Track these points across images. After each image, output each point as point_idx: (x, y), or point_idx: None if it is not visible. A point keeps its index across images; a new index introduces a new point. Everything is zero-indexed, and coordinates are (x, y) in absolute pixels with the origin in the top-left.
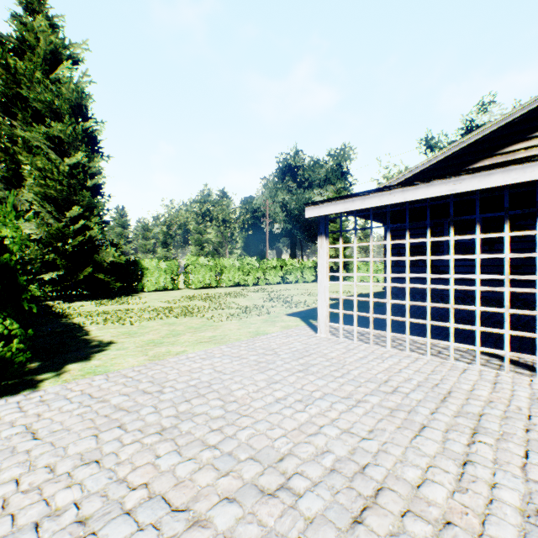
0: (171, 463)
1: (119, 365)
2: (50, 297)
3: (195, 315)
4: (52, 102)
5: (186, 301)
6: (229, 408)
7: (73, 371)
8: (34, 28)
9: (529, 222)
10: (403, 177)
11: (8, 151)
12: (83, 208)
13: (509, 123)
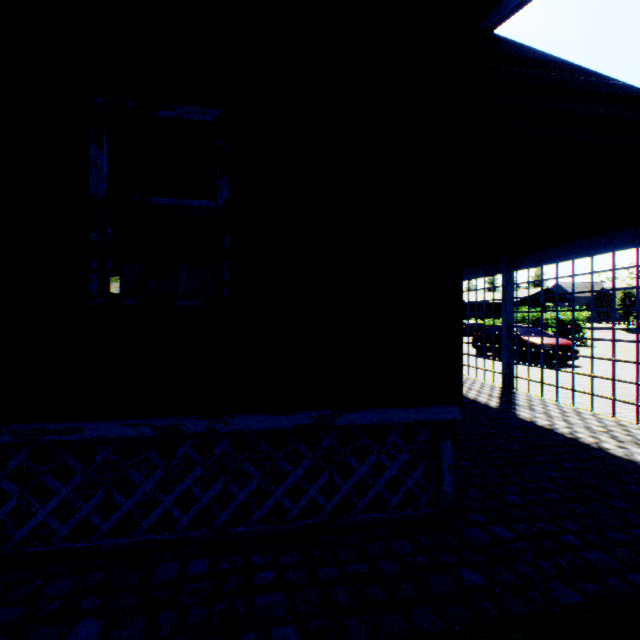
0: None
1: None
2: None
3: None
4: None
5: None
6: None
7: None
8: None
9: None
10: None
11: None
12: None
13: None
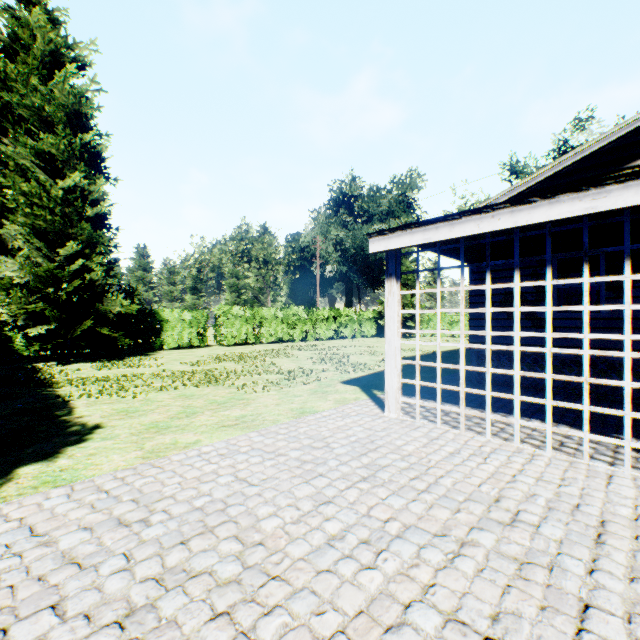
0: None
1: (96, 467)
2: (42, 356)
3: (222, 383)
4: (42, 108)
5: (213, 362)
6: (249, 561)
7: (23, 480)
8: (29, 23)
9: None
10: (496, 201)
11: None
12: (82, 244)
13: None
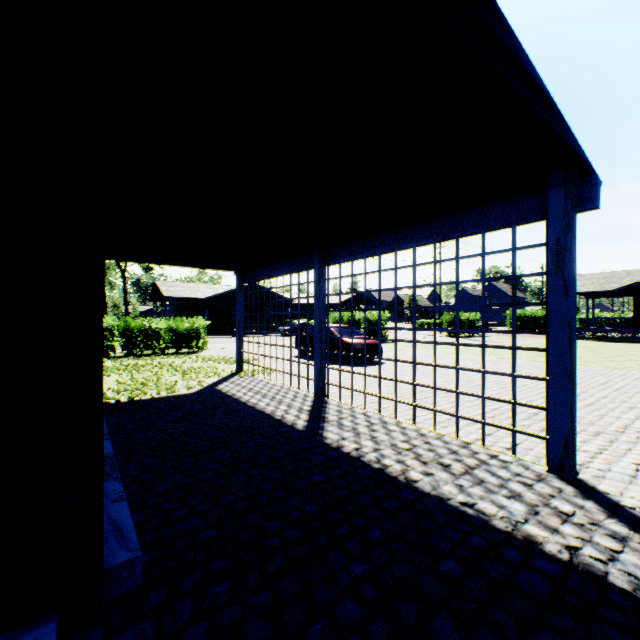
0: None
1: None
2: None
3: None
4: None
5: None
6: None
7: None
8: None
9: None
10: None
11: None
12: None
13: None
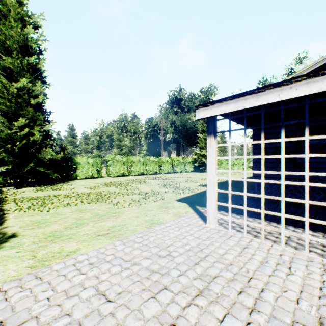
0: None
1: None
2: (8, 183)
3: (105, 201)
4: (5, 42)
5: (103, 187)
6: None
7: None
8: (6, 3)
9: None
10: None
11: None
12: (29, 120)
13: None
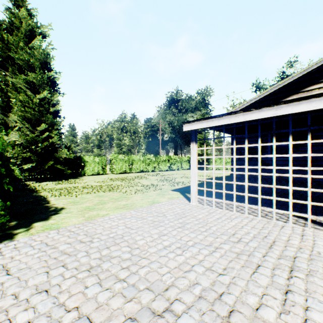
0: (94, 292)
1: (66, 223)
2: (28, 179)
3: (115, 190)
4: (29, 60)
5: (110, 181)
6: (134, 253)
7: (37, 228)
8: (19, 16)
9: (321, 133)
10: (243, 106)
11: (3, 90)
12: (48, 125)
13: (308, 72)
